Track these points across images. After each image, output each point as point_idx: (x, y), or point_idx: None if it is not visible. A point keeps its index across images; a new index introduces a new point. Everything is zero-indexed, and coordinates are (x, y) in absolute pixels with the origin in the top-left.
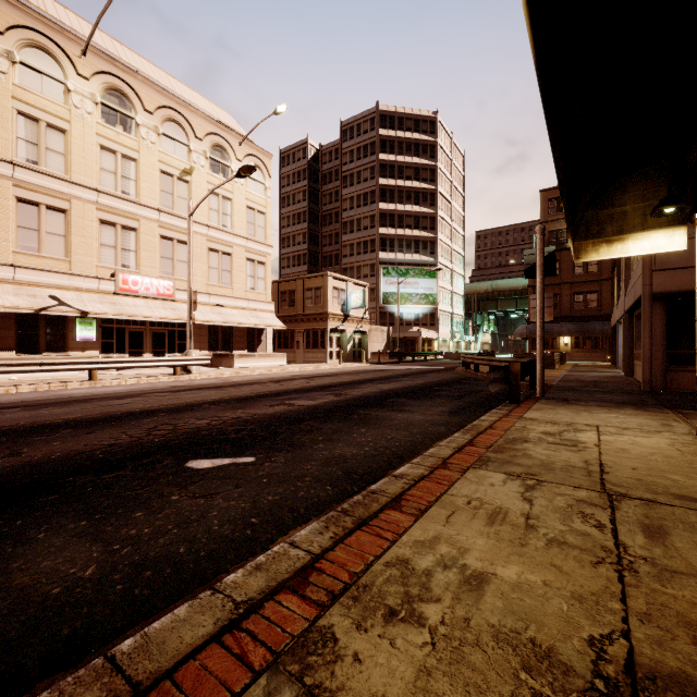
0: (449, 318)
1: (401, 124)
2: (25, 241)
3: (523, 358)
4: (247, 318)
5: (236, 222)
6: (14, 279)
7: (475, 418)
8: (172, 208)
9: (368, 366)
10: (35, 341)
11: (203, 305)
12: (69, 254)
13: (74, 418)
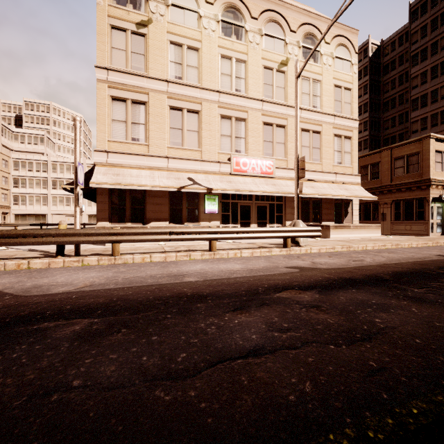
0: None
1: None
2: (174, 138)
3: None
4: (337, 190)
5: (325, 102)
6: (168, 167)
7: None
8: (272, 97)
9: None
10: (180, 214)
11: None
12: (200, 145)
13: None
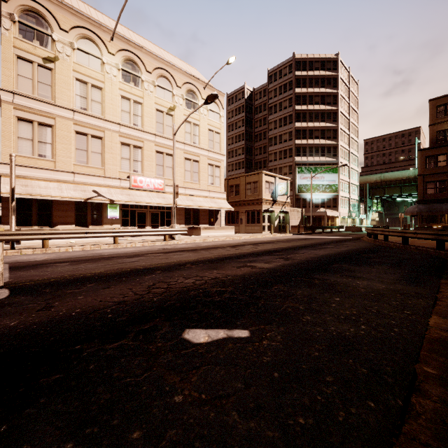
0: (347, 202)
1: (311, 66)
2: (80, 157)
3: (444, 231)
4: (209, 203)
5: (202, 140)
6: (74, 181)
7: (437, 288)
8: (163, 133)
9: (292, 236)
10: (85, 218)
11: (181, 195)
12: (103, 164)
13: (99, 273)
